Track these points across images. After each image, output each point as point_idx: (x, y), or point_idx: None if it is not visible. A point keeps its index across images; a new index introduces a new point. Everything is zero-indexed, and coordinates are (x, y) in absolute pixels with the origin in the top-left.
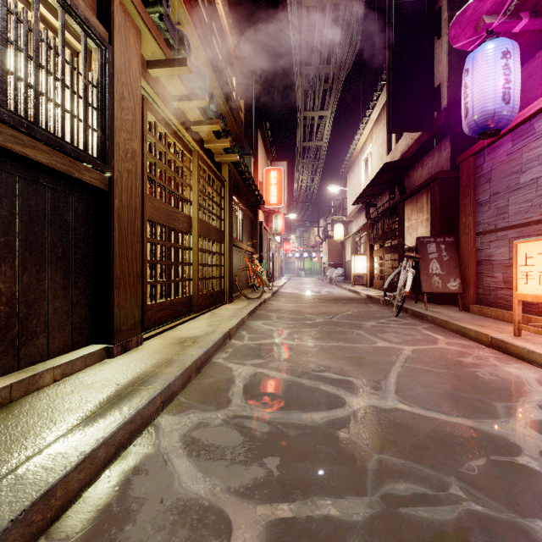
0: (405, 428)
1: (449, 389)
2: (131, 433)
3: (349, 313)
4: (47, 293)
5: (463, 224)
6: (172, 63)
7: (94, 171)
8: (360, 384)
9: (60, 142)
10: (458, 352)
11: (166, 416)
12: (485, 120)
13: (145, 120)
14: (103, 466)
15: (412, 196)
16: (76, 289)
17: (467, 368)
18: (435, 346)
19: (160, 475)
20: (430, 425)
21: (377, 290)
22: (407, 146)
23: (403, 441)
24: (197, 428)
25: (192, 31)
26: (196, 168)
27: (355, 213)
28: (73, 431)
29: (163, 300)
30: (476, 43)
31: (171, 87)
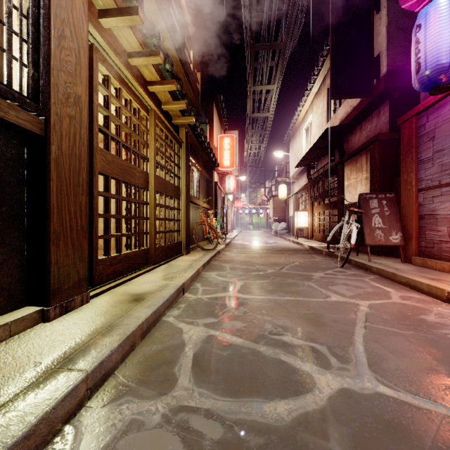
0: (400, 431)
1: (429, 361)
2: None
3: (296, 264)
4: None
5: (405, 181)
6: (123, 11)
7: (23, 111)
8: (325, 352)
9: None
10: (416, 308)
11: (92, 408)
12: (439, 74)
13: (95, 70)
14: None
15: (352, 158)
16: (3, 245)
17: (435, 330)
18: (390, 301)
19: None
20: (432, 426)
21: (318, 242)
22: (346, 114)
23: None
24: (127, 433)
25: None
26: (152, 127)
27: (297, 175)
28: None
29: (118, 253)
30: (425, 2)
31: (125, 42)
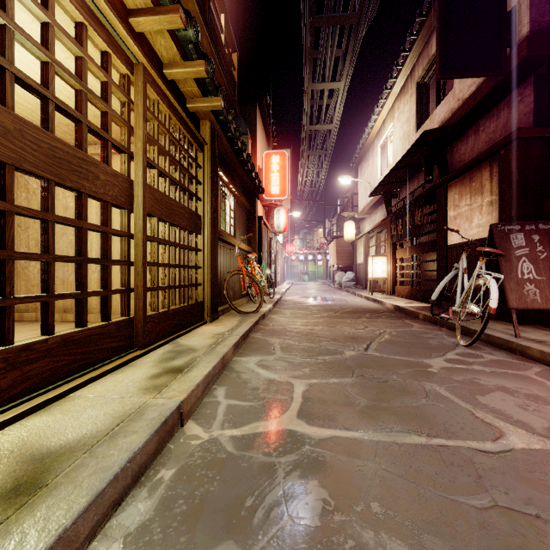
0: None
1: None
2: None
3: (388, 338)
4: None
5: None
6: None
7: None
8: None
9: None
10: None
11: None
12: None
13: None
14: None
15: (462, 175)
16: None
17: None
18: None
19: None
20: None
21: (403, 299)
22: (451, 112)
23: None
24: None
25: None
26: (139, 95)
27: (369, 209)
28: None
29: (41, 337)
30: None
31: None
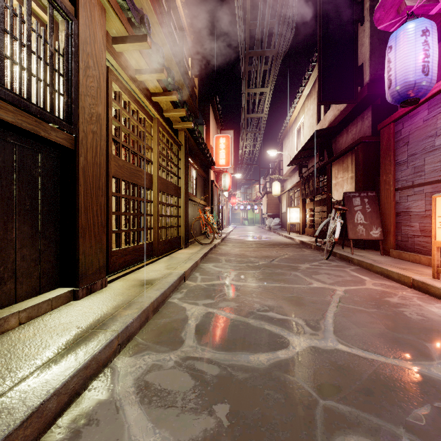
0: (347, 370)
1: (382, 329)
2: (86, 378)
3: (286, 257)
4: (14, 242)
5: (384, 181)
6: (134, 39)
7: (60, 131)
8: (301, 323)
9: (25, 103)
10: (384, 293)
11: (122, 357)
12: (407, 90)
13: (110, 89)
14: (54, 416)
15: (339, 158)
16: (44, 238)
17: (395, 308)
18: (364, 287)
19: (110, 426)
20: (371, 367)
21: (308, 237)
22: (334, 117)
23: (347, 385)
24: (151, 371)
25: (153, 16)
26: (156, 133)
27: (289, 173)
28: (25, 380)
29: (127, 246)
30: (397, 25)
31: (134, 62)
